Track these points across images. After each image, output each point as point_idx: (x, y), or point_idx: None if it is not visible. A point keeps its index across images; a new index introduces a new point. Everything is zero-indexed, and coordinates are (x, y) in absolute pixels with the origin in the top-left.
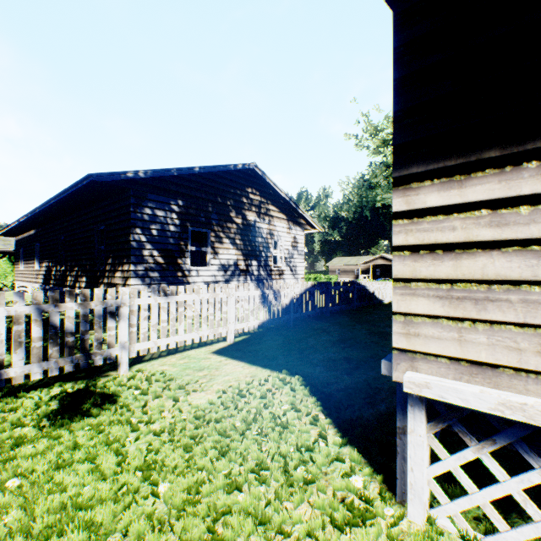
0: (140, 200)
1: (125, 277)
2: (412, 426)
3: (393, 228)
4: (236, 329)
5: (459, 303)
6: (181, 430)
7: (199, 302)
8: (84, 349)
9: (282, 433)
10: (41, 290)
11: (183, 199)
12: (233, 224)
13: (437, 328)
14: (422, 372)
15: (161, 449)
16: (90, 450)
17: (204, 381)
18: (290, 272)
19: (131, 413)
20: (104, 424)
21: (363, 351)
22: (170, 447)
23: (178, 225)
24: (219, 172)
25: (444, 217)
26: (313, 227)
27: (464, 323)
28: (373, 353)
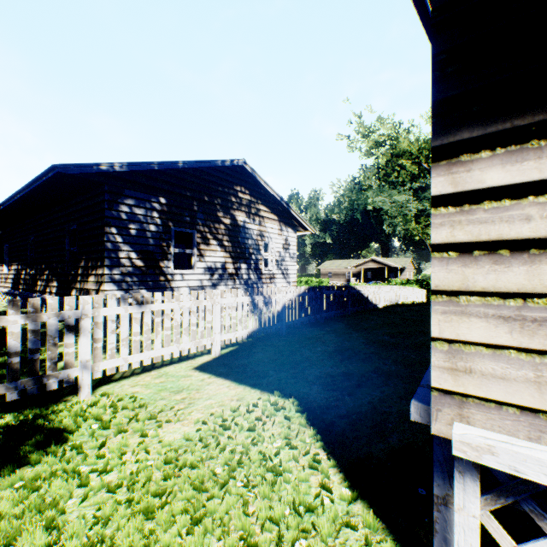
0: (116, 196)
1: (99, 282)
2: (461, 501)
3: (432, 219)
4: (222, 340)
5: (537, 327)
6: (144, 483)
7: (179, 310)
8: (32, 371)
9: (275, 482)
10: (10, 295)
11: (165, 196)
12: (221, 224)
13: (501, 363)
14: (476, 425)
15: (112, 517)
16: (12, 524)
17: (182, 407)
18: (281, 276)
19: (82, 459)
20: (44, 476)
21: (364, 364)
22: (126, 512)
23: (160, 224)
24: (205, 168)
25: (512, 202)
26: (305, 229)
27: (546, 358)
28: (374, 367)
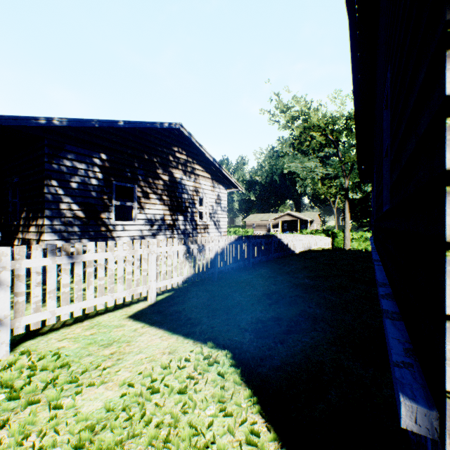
0: (57, 151)
1: (39, 232)
2: None
3: (449, 133)
4: (158, 287)
5: None
6: None
7: (113, 260)
8: None
9: None
10: None
11: (106, 152)
12: (160, 180)
13: None
14: None
15: None
16: None
17: (109, 365)
18: (214, 226)
19: None
20: None
21: (291, 307)
22: None
23: (101, 179)
24: (145, 129)
25: None
26: (234, 187)
27: None
28: (301, 310)
